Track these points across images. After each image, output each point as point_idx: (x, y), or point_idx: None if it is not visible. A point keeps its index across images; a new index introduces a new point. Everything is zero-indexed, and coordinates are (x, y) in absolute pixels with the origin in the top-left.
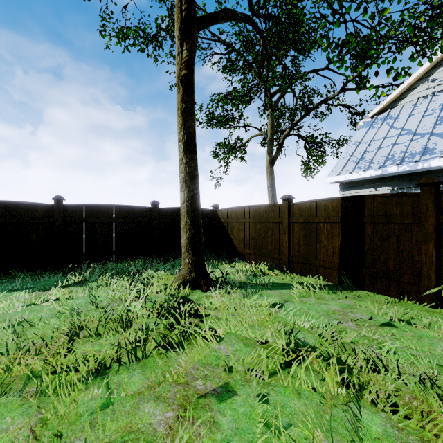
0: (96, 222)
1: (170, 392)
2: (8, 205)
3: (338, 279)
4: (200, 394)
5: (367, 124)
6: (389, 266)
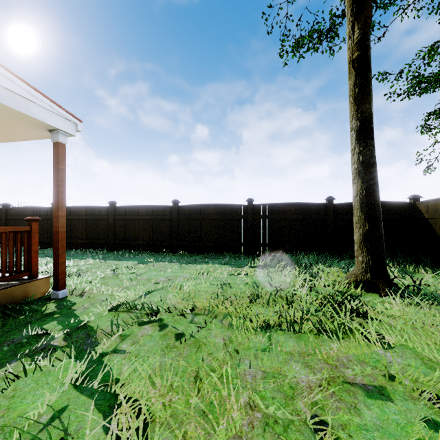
0: (276, 218)
1: (317, 365)
2: (222, 207)
3: None
4: (347, 380)
5: None
6: None
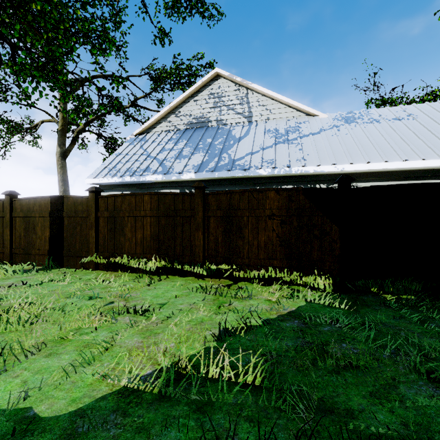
0: None
1: None
2: None
3: (48, 263)
4: None
5: (131, 141)
6: (77, 247)
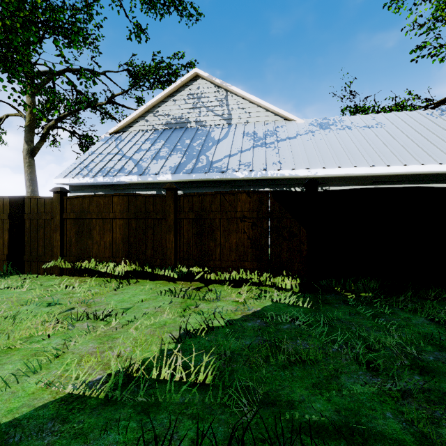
0: None
1: None
2: None
3: (7, 269)
4: None
5: (106, 139)
6: (39, 252)
